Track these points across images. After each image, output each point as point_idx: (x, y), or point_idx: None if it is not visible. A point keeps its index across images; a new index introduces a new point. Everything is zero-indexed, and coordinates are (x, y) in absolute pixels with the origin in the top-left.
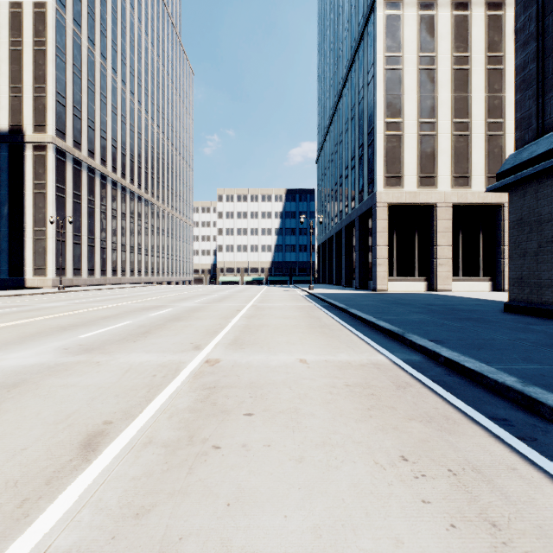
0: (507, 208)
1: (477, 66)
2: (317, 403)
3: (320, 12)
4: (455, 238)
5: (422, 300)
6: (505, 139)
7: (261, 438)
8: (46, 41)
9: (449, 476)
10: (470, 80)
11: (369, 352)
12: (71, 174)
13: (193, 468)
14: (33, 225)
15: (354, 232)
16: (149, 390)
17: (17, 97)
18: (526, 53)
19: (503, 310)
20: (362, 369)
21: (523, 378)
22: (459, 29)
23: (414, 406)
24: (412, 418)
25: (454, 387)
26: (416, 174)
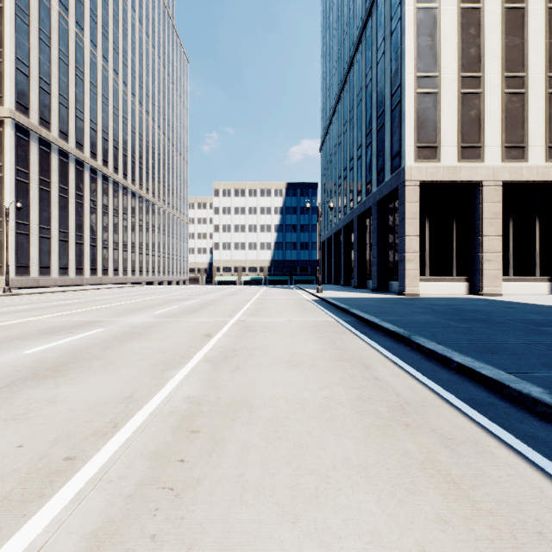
0: None
1: (535, 5)
2: None
3: None
4: (504, 227)
5: (497, 311)
6: None
7: None
8: None
9: None
10: (526, 22)
11: None
12: (36, 157)
13: None
14: None
15: (368, 222)
16: None
17: None
18: None
19: None
20: None
21: None
22: None
23: None
24: None
25: None
26: (457, 143)
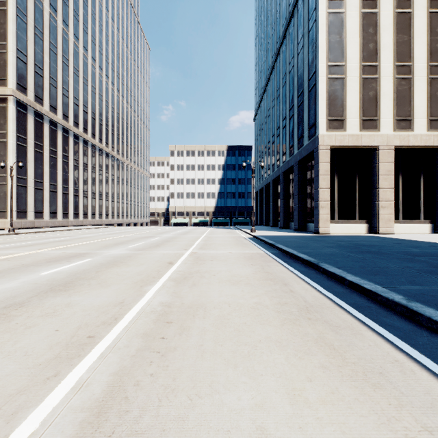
0: None
1: (419, 10)
2: None
3: None
4: (396, 181)
5: (387, 246)
6: None
7: None
8: (6, 2)
9: None
10: (412, 24)
11: None
12: (32, 126)
13: None
14: None
15: (291, 177)
16: None
17: None
18: None
19: None
20: None
21: None
22: None
23: None
24: None
25: None
26: (359, 117)
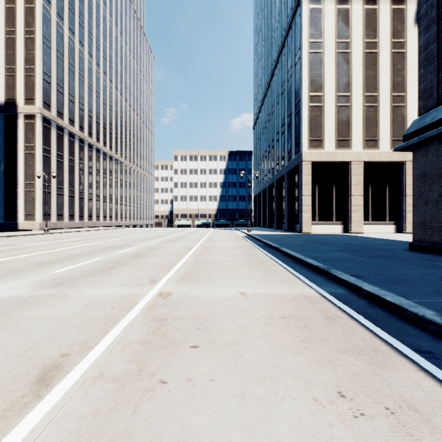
0: (408, 165)
1: (384, 50)
2: (257, 334)
3: (256, 8)
4: (366, 190)
5: (340, 240)
6: (406, 109)
7: (205, 372)
8: (34, 31)
9: (387, 415)
10: (378, 62)
11: (300, 285)
12: (55, 139)
13: (138, 406)
14: (24, 179)
15: (284, 185)
16: (106, 321)
17: (11, 76)
18: (428, 35)
19: (408, 249)
20: (295, 301)
21: (439, 311)
22: (369, 20)
23: (344, 338)
24: (344, 351)
25: (378, 319)
26: (335, 137)
